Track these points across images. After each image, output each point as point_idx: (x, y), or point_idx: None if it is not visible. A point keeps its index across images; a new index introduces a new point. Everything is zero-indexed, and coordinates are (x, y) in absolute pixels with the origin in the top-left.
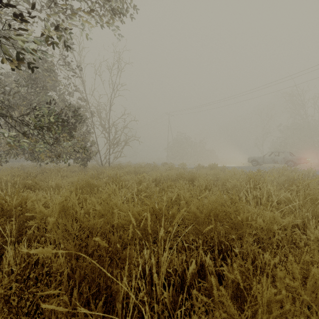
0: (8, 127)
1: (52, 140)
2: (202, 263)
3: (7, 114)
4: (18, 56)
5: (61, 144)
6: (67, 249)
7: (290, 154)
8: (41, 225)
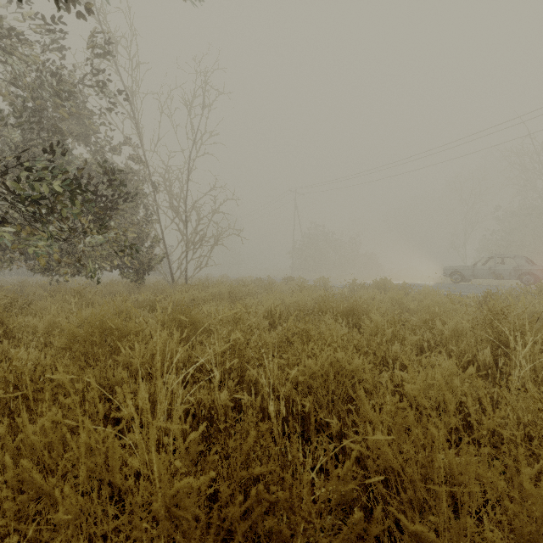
0: None
1: (64, 232)
2: None
3: None
4: None
5: (83, 239)
6: None
7: (528, 260)
8: None
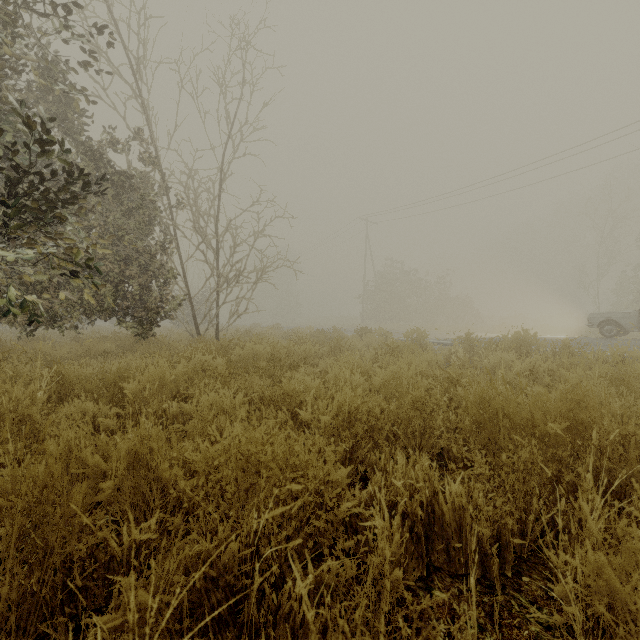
0: None
1: None
2: None
3: None
4: None
5: None
6: None
7: None
8: None
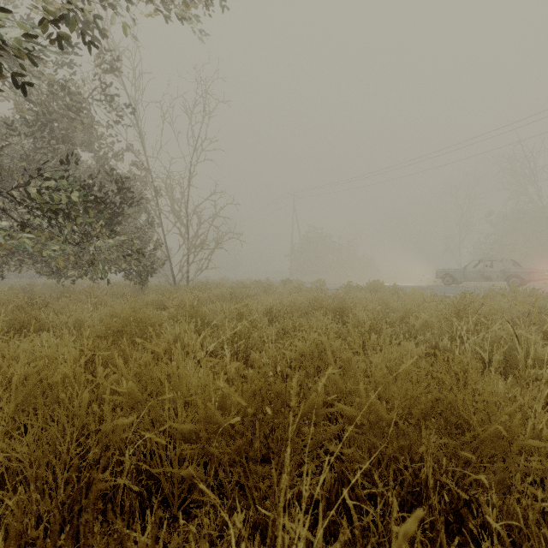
0: None
1: (77, 237)
2: None
3: None
4: None
5: (95, 244)
6: None
7: (514, 263)
8: None
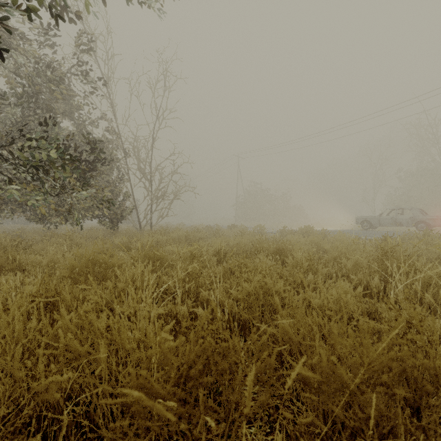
0: None
1: (56, 189)
2: None
3: None
4: None
5: (71, 195)
6: None
7: (422, 212)
8: None
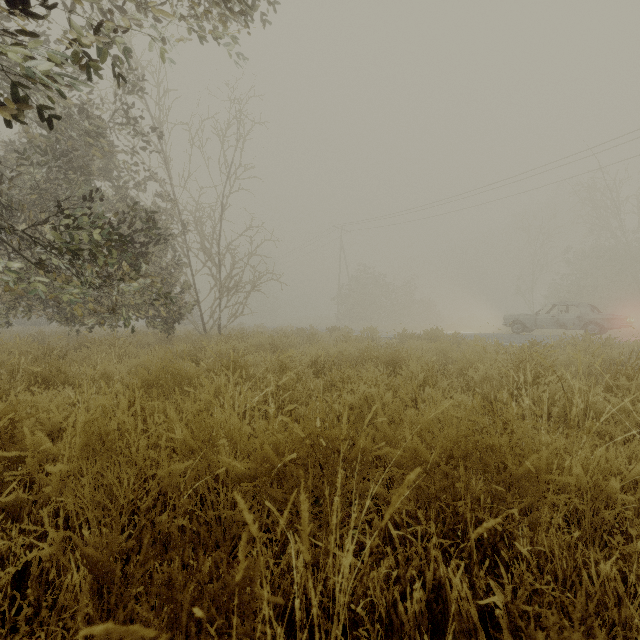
0: (9, 253)
1: (98, 280)
2: (437, 583)
3: (4, 226)
4: (17, 94)
5: (118, 287)
6: (85, 555)
7: (592, 309)
8: (39, 478)
